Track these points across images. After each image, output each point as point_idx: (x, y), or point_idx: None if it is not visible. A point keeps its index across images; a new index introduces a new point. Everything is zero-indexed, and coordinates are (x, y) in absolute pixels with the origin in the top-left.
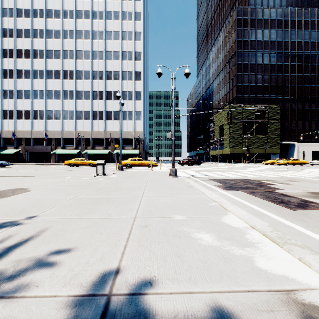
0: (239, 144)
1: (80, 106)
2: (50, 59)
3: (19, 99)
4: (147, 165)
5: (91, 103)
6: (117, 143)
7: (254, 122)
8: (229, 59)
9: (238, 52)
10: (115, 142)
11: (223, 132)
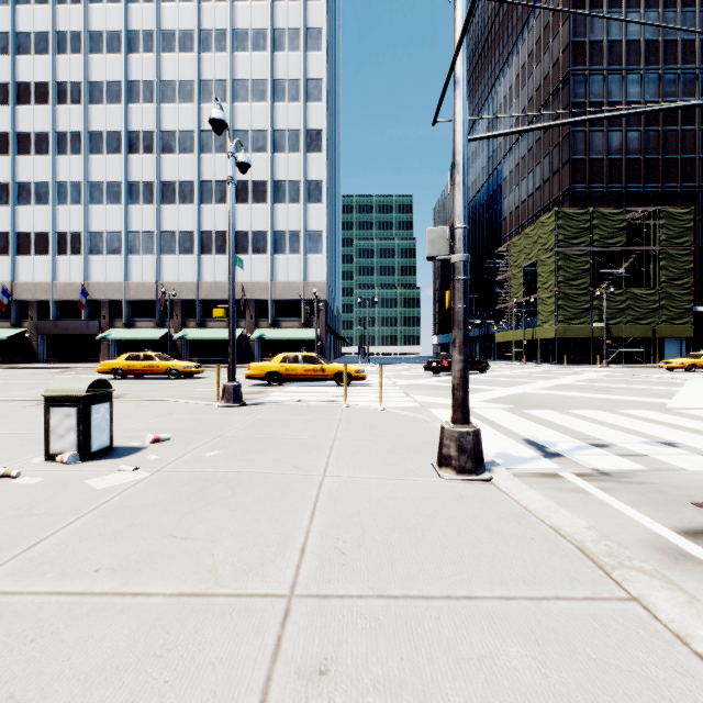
0: (581, 315)
1: (170, 220)
2: (97, 105)
3: (22, 206)
4: (333, 375)
5: (197, 213)
6: (262, 314)
7: (623, 254)
8: (548, 94)
9: (575, 73)
10: (257, 310)
11: (532, 285)
